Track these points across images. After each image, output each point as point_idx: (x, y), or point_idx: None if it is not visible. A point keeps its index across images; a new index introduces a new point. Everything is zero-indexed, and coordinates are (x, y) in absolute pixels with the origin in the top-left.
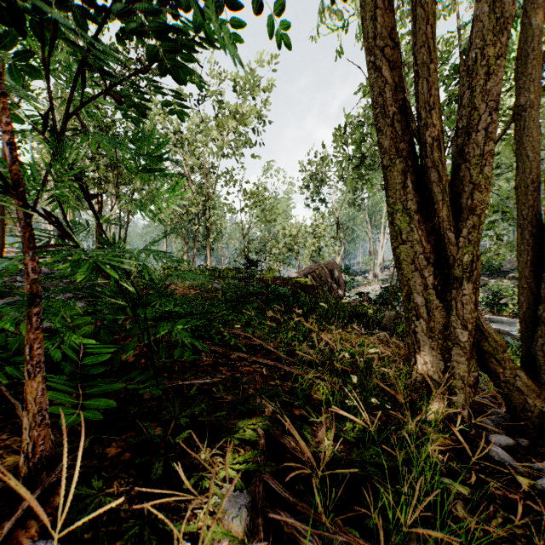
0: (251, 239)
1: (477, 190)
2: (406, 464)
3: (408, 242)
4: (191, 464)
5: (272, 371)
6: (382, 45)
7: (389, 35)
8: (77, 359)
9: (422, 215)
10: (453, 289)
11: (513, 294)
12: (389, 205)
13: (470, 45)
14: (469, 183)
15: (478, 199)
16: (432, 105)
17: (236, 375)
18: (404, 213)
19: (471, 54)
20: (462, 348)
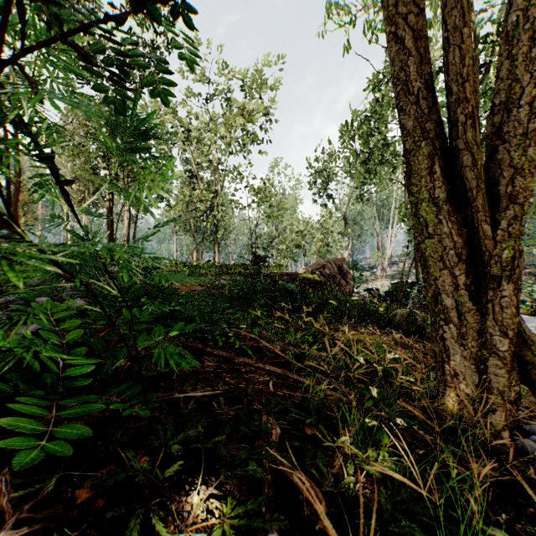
0: (259, 235)
1: (518, 175)
2: (444, 506)
3: (435, 235)
4: (180, 511)
5: (279, 378)
6: (405, 12)
7: (413, 1)
8: (58, 371)
9: (452, 204)
10: (489, 290)
11: (531, 290)
12: (413, 194)
13: (509, 8)
14: (509, 167)
15: (519, 185)
16: (466, 75)
17: (239, 386)
18: (430, 203)
19: (510, 18)
20: (501, 359)
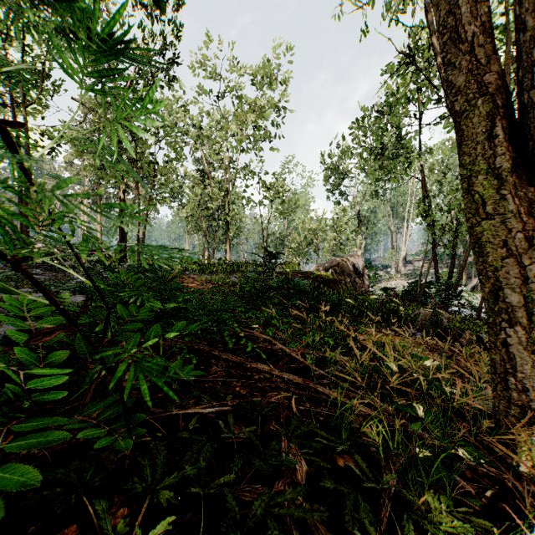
0: (270, 234)
1: None
2: None
3: (496, 215)
4: None
5: (298, 387)
6: None
7: None
8: (21, 382)
9: (520, 175)
10: None
11: None
12: (465, 166)
13: None
14: None
15: None
16: None
17: (252, 399)
18: (490, 174)
19: None
20: None
